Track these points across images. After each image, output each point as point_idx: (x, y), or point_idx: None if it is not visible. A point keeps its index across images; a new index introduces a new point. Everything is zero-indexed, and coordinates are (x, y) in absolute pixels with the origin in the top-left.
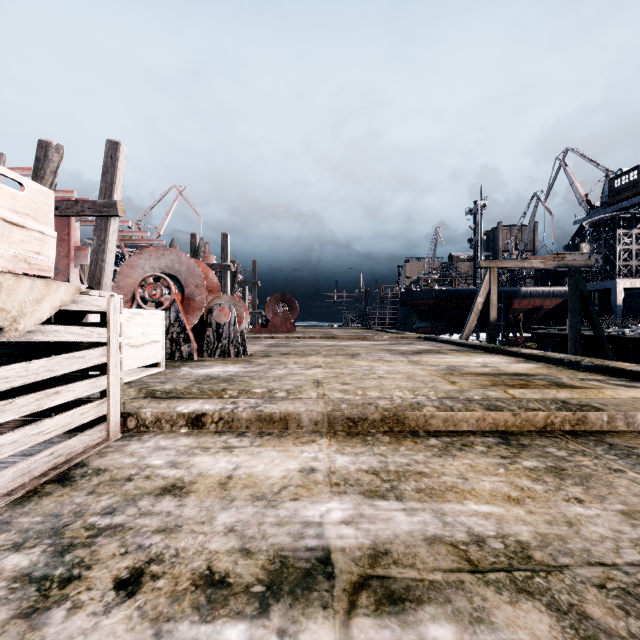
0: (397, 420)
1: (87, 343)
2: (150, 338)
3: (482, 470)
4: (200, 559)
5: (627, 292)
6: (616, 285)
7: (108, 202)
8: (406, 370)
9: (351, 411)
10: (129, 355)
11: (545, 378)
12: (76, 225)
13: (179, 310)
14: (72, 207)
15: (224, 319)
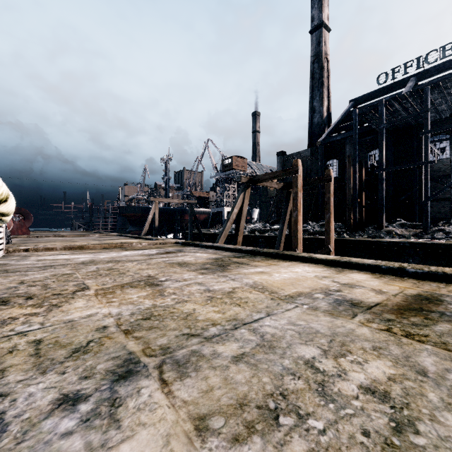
0: (82, 247)
1: None
2: None
3: (95, 250)
4: (47, 255)
5: None
6: (224, 210)
7: None
8: None
9: (70, 246)
10: None
11: None
12: None
13: None
14: None
15: None
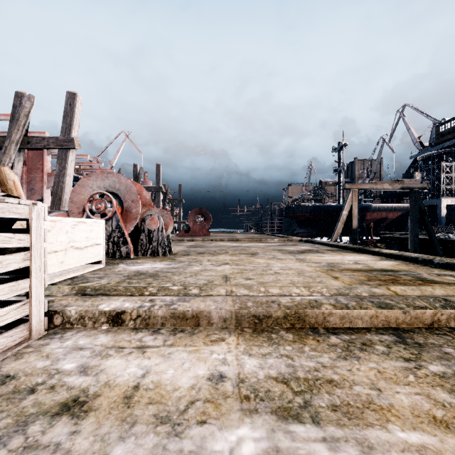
0: (298, 317)
1: (14, 248)
2: (93, 241)
3: (392, 377)
4: None
5: (448, 207)
6: (441, 202)
7: (67, 138)
8: (296, 267)
9: (256, 309)
10: (74, 255)
11: (408, 274)
12: (48, 157)
13: (119, 219)
14: (40, 142)
15: (154, 226)
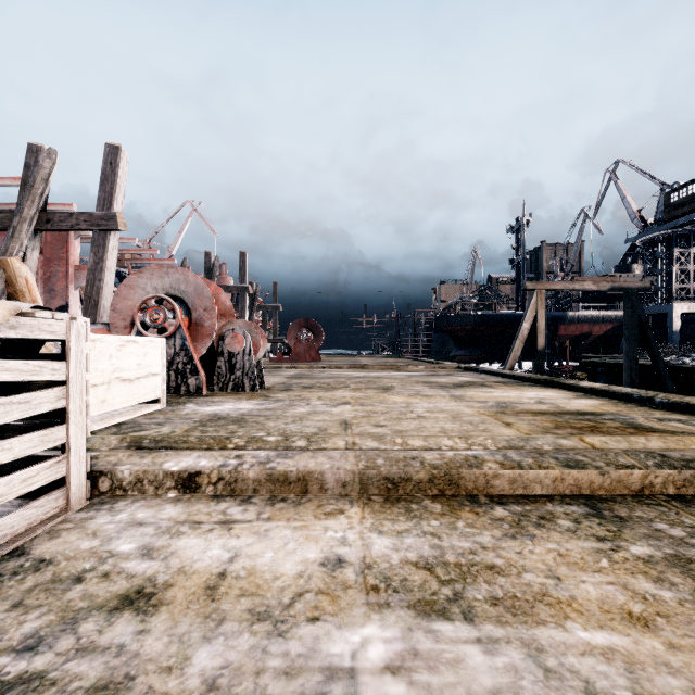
0: (450, 481)
1: (43, 381)
2: (148, 370)
3: (577, 562)
4: None
5: (683, 317)
6: (672, 309)
7: (107, 214)
8: (449, 407)
9: (390, 469)
10: (120, 391)
11: (616, 418)
12: (76, 242)
13: (185, 337)
14: (66, 220)
15: (238, 347)
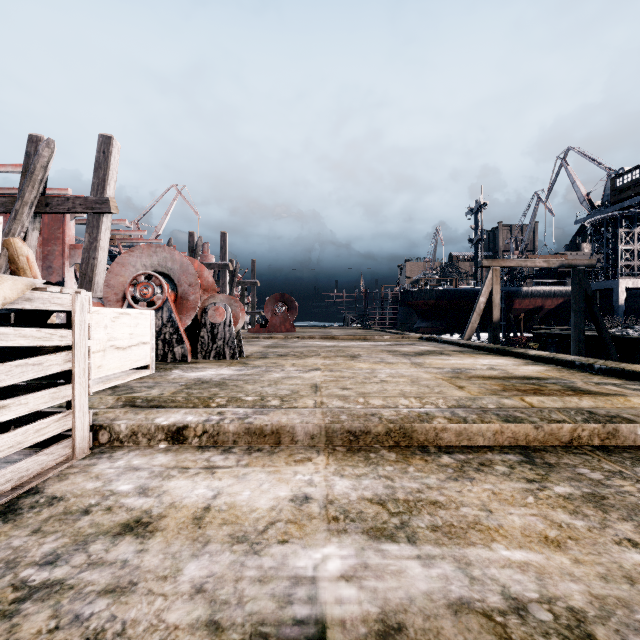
0: (404, 433)
1: (51, 347)
2: (138, 339)
3: (507, 499)
4: (152, 639)
5: (628, 292)
6: (618, 285)
7: (100, 198)
8: (409, 373)
9: (352, 423)
10: (114, 358)
11: (558, 382)
12: (71, 223)
13: (172, 310)
14: (63, 203)
15: (219, 319)
